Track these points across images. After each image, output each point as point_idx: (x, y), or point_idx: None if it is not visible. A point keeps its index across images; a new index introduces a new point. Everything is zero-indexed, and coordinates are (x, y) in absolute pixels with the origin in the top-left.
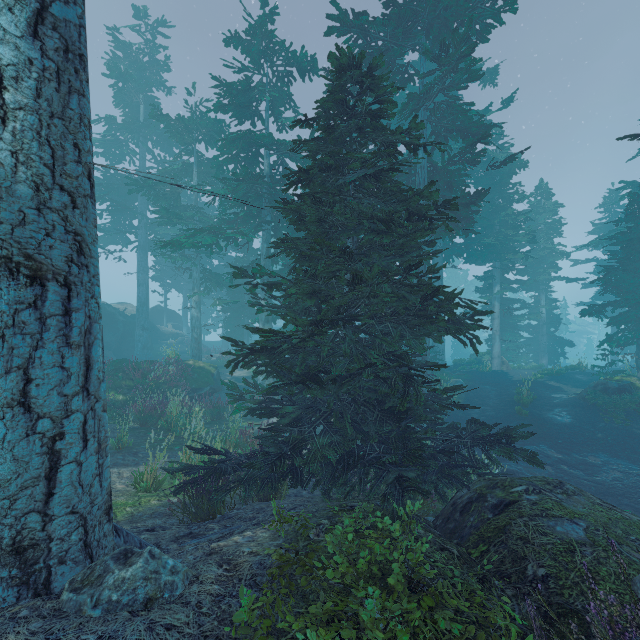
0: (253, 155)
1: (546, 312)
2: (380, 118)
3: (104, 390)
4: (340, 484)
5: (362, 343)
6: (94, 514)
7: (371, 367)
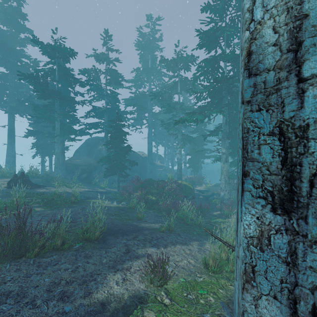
0: (216, 68)
1: None
2: None
3: None
4: None
5: None
6: None
7: None
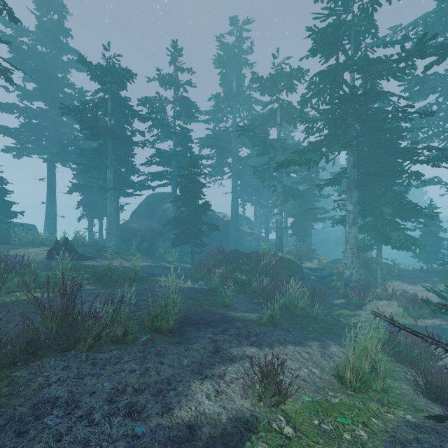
0: (338, 84)
1: None
2: None
3: None
4: None
5: None
6: None
7: None
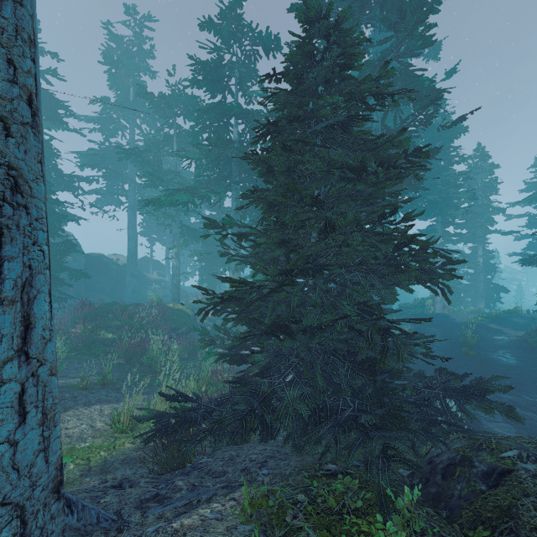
0: (224, 124)
1: (483, 261)
2: (348, 69)
3: (52, 350)
4: (313, 442)
5: (331, 292)
6: (36, 497)
7: (344, 318)
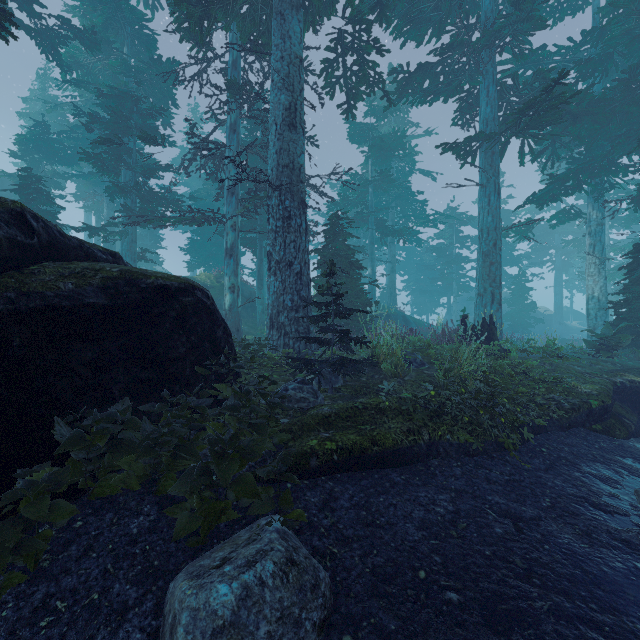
0: None
1: None
2: None
3: None
4: None
5: None
6: None
7: None
